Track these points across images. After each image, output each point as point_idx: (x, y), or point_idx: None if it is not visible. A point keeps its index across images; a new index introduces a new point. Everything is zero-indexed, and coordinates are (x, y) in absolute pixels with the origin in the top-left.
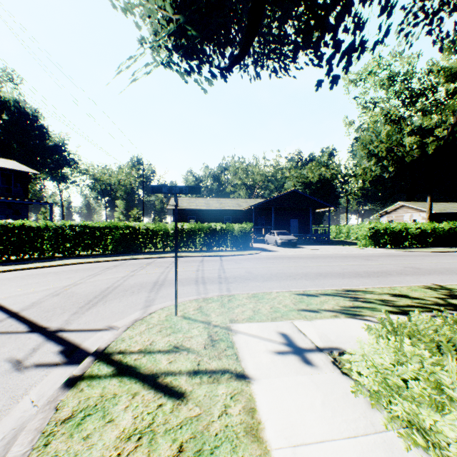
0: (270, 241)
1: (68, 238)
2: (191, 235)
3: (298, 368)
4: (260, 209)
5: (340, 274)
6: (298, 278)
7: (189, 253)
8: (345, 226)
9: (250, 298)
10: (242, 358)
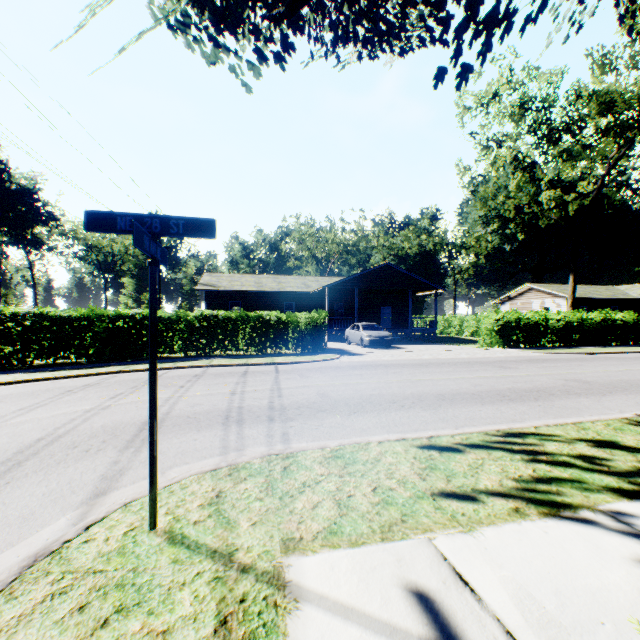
0: (352, 339)
1: (10, 337)
2: (229, 331)
3: None
4: (337, 291)
5: (475, 396)
6: (408, 406)
7: (226, 359)
8: (456, 317)
9: (329, 461)
10: None
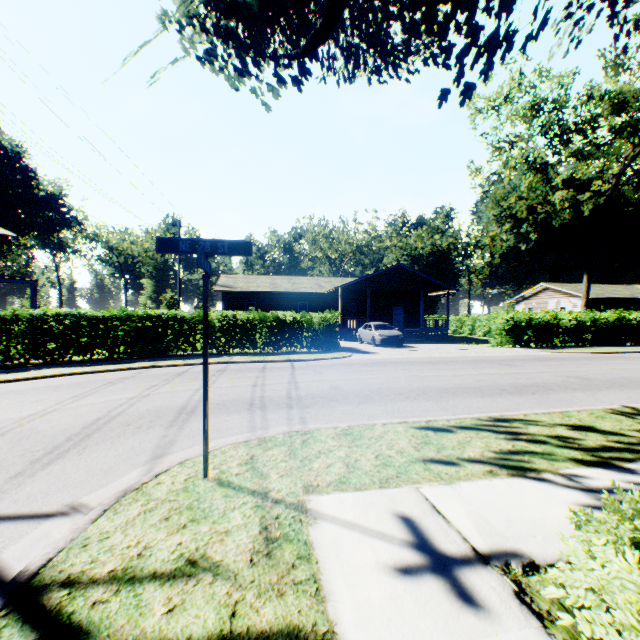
0: (365, 338)
1: (53, 335)
2: (247, 330)
3: (449, 616)
4: (350, 292)
5: (477, 389)
6: (413, 398)
7: (245, 356)
8: (469, 317)
9: (340, 436)
10: (328, 589)
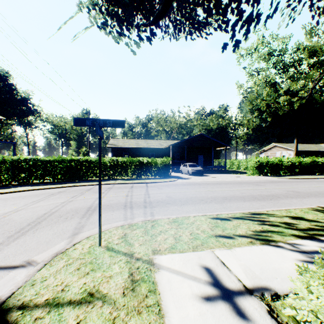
0: (183, 171)
1: (23, 170)
2: (124, 167)
3: None
4: (176, 148)
5: (241, 198)
6: (209, 202)
7: (122, 180)
8: (236, 160)
9: (171, 223)
10: (165, 310)
